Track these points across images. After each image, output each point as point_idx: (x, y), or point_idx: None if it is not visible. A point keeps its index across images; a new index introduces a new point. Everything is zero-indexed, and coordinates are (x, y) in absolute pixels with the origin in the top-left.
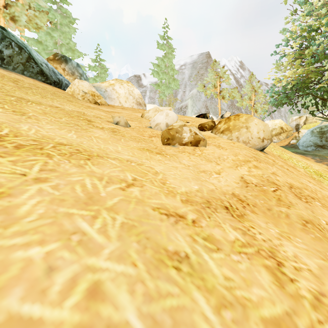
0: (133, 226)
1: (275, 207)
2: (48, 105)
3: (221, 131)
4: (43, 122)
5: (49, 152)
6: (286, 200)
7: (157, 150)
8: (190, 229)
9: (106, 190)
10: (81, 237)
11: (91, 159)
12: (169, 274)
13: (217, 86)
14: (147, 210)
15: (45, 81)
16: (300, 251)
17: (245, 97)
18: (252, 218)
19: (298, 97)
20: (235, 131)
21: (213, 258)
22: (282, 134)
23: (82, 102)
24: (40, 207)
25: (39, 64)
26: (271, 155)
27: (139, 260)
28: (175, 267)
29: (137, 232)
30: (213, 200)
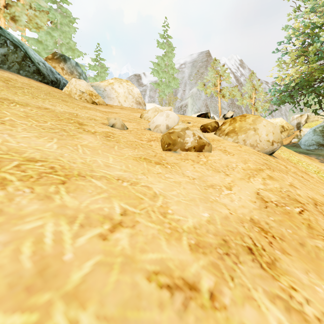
0: None
1: (308, 240)
2: (35, 107)
3: (226, 133)
4: (19, 129)
5: (7, 176)
6: (318, 227)
7: (156, 159)
8: (208, 320)
9: (75, 245)
10: None
11: (67, 181)
12: None
13: (217, 84)
14: (139, 282)
15: (42, 81)
16: None
17: (245, 95)
18: (287, 266)
19: (300, 95)
20: (241, 133)
21: None
22: (283, 133)
23: (78, 102)
24: None
25: (36, 63)
26: (280, 159)
27: None
28: None
29: None
30: (231, 237)
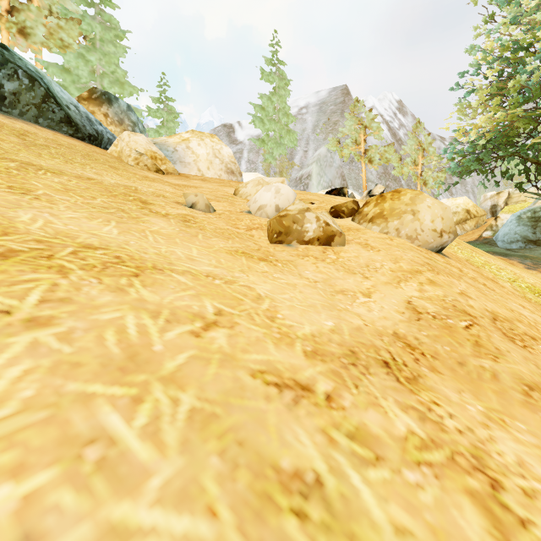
0: (213, 415)
1: (471, 359)
2: (74, 176)
3: (370, 218)
4: (61, 207)
5: (64, 263)
6: (489, 344)
7: (261, 254)
8: (322, 415)
9: (164, 339)
10: (104, 451)
11: (141, 274)
12: (283, 532)
13: (360, 142)
14: (241, 377)
15: (75, 135)
16: (526, 452)
17: (406, 159)
18: (434, 383)
19: (495, 159)
20: (393, 219)
21: (369, 480)
22: (468, 222)
23: (134, 169)
24: (28, 384)
25: (64, 106)
26: (454, 259)
27: (221, 500)
28: (296, 510)
29: (220, 430)
30: (362, 349)
